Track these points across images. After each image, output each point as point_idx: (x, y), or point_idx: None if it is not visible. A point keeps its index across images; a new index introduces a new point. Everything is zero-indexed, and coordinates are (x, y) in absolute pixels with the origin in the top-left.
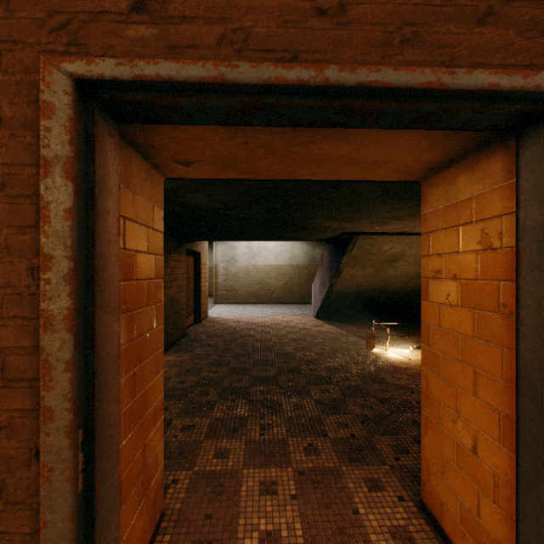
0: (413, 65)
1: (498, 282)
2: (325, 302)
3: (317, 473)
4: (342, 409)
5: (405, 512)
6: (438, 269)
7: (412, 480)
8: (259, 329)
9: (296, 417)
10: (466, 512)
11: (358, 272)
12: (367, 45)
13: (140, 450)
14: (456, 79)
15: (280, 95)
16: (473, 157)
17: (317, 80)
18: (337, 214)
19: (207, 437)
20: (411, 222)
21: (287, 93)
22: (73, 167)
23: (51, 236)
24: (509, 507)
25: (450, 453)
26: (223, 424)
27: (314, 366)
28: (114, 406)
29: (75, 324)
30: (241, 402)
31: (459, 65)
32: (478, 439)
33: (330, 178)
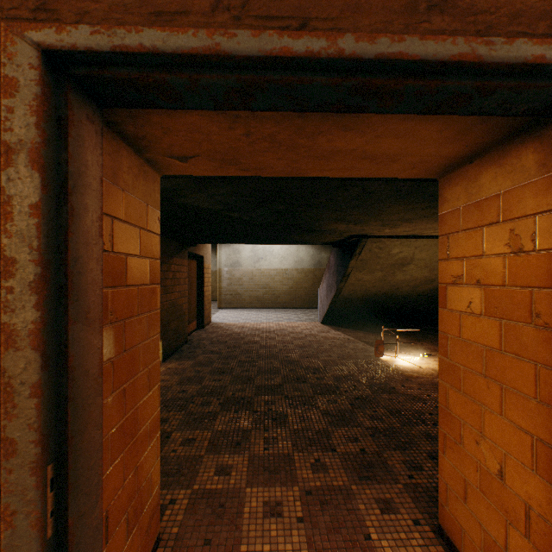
0: (442, 34)
1: (530, 289)
2: (332, 307)
3: (325, 492)
4: (351, 421)
5: (421, 537)
6: (458, 274)
7: (428, 501)
8: (264, 335)
9: (302, 430)
10: (491, 544)
11: (366, 276)
12: (388, 11)
13: (131, 473)
14: (494, 50)
15: (285, 71)
16: (500, 150)
17: (329, 51)
18: (345, 216)
19: (208, 451)
20: (422, 224)
21: (294, 69)
22: (40, 155)
23: (14, 236)
24: (544, 542)
25: (472, 476)
26: (226, 437)
27: (321, 375)
28: (94, 433)
29: (42, 340)
30: (245, 413)
31: (496, 35)
32: (506, 464)
33: (339, 176)
